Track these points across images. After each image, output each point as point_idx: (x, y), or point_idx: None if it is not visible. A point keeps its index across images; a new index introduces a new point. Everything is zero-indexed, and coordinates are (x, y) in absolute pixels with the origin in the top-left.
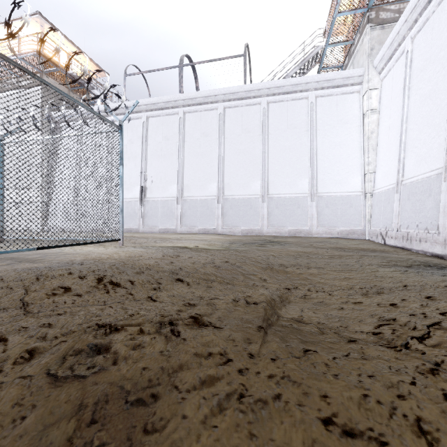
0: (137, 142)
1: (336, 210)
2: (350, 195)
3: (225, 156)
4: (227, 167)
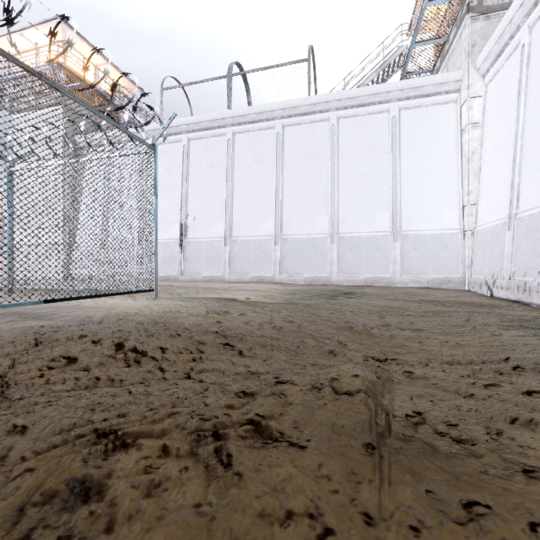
0: (176, 171)
1: (426, 253)
2: (445, 233)
3: (285, 186)
4: (286, 199)
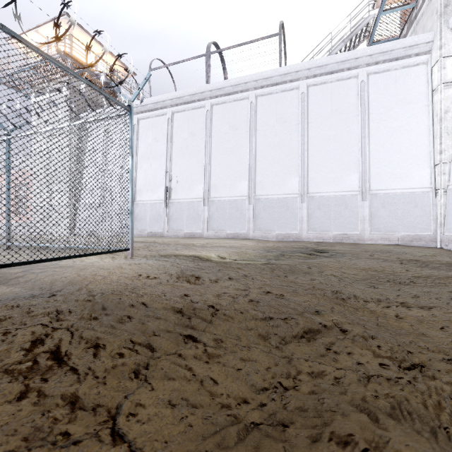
0: (162, 140)
1: (396, 211)
2: (415, 192)
3: (257, 151)
4: (259, 163)
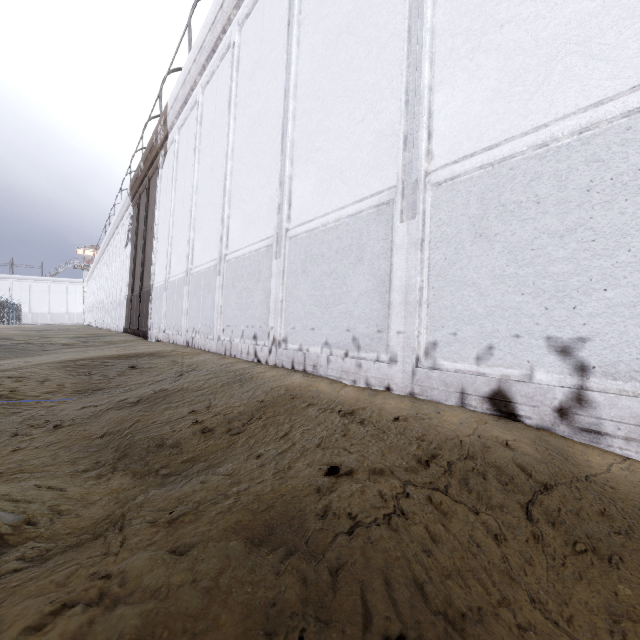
0: None
1: (75, 317)
2: (80, 313)
3: (33, 299)
4: (34, 302)
